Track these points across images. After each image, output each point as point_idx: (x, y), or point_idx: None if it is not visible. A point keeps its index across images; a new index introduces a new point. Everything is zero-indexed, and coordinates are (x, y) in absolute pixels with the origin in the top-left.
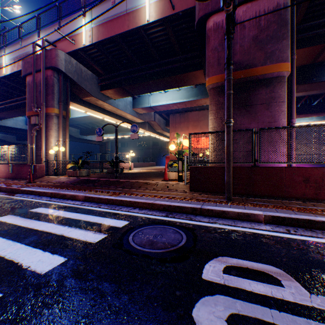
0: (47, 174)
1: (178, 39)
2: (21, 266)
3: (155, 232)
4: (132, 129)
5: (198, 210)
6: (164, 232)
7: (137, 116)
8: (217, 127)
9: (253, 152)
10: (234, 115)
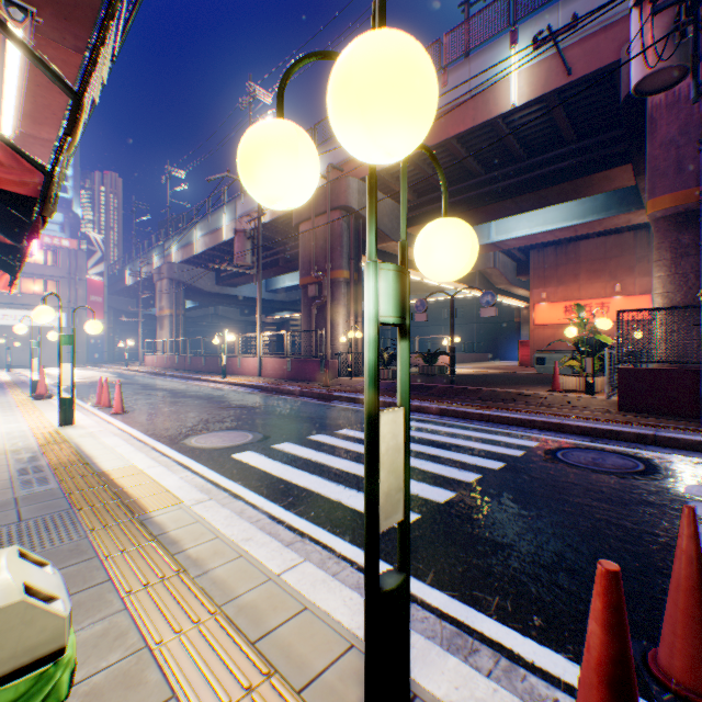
0: (339, 374)
1: (571, 116)
2: (466, 462)
3: (589, 455)
4: (483, 300)
5: (649, 438)
6: (604, 457)
7: None
8: (673, 293)
9: None
10: None
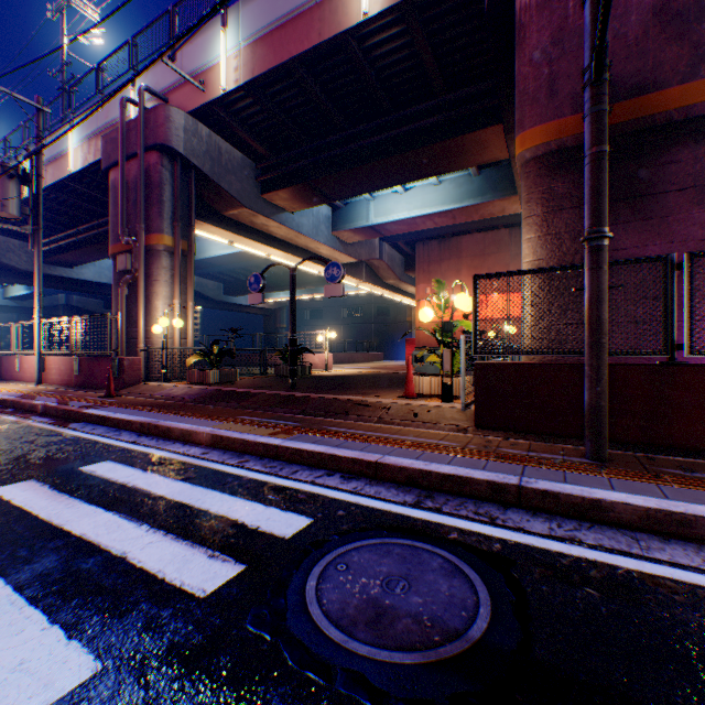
0: (148, 378)
1: (439, 53)
2: None
3: (386, 568)
4: (329, 274)
5: (512, 493)
6: (416, 570)
7: (342, 249)
8: (546, 260)
9: (668, 323)
10: None
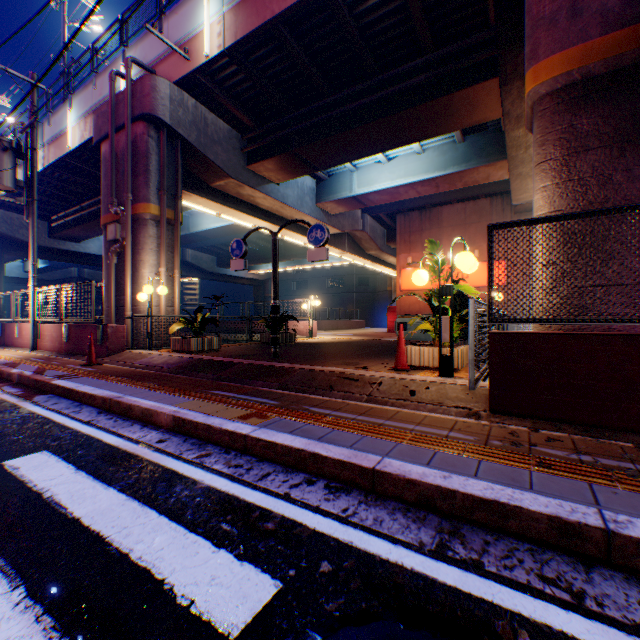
0: (132, 345)
1: (428, 5)
2: None
3: None
4: (312, 237)
5: (595, 541)
6: None
7: (326, 220)
8: (566, 211)
9: None
10: (633, 165)
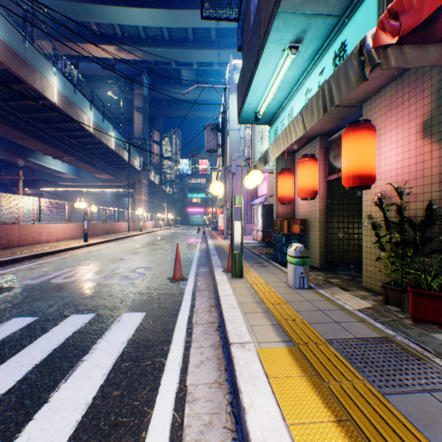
0: None
1: None
2: None
3: None
4: None
5: None
6: None
7: None
8: None
9: None
10: None
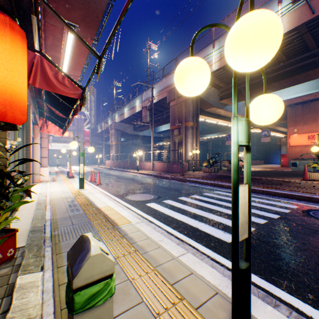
0: (188, 170)
1: (314, 35)
2: (258, 214)
3: None
4: (262, 134)
5: None
6: None
7: None
8: None
9: None
10: None
